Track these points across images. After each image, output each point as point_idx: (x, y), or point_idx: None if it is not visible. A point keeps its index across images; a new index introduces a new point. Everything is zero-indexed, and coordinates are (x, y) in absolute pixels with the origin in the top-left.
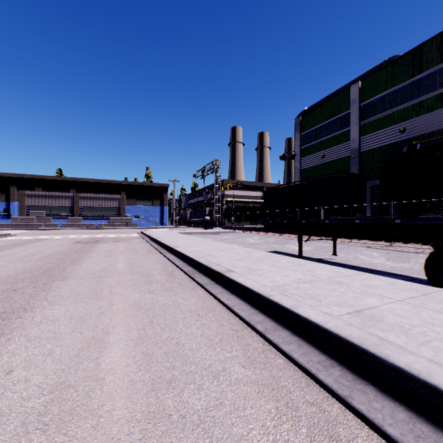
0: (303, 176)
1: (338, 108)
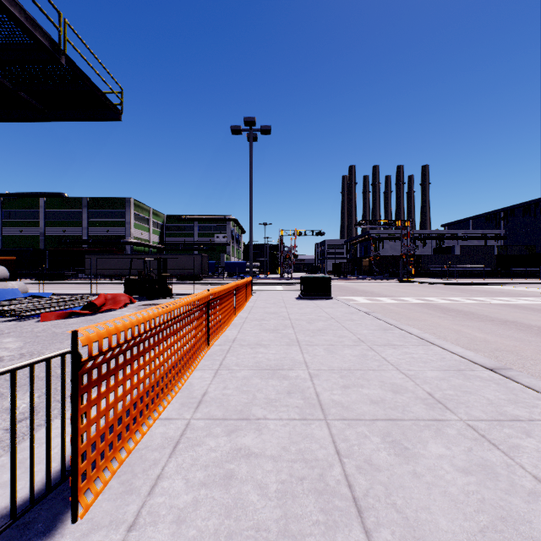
0: (5, 240)
1: (33, 206)
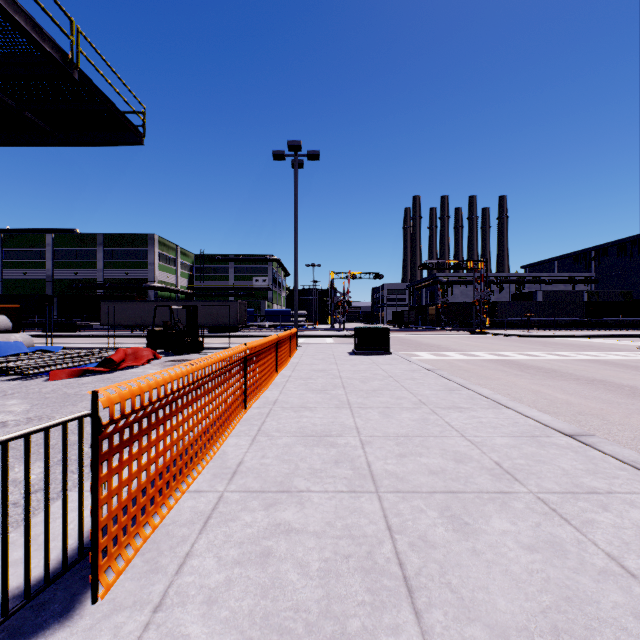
0: (6, 284)
1: (39, 243)
